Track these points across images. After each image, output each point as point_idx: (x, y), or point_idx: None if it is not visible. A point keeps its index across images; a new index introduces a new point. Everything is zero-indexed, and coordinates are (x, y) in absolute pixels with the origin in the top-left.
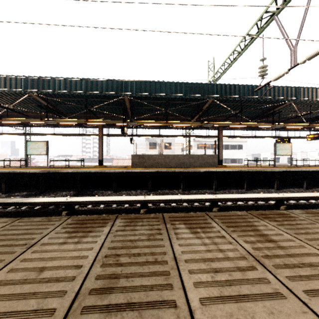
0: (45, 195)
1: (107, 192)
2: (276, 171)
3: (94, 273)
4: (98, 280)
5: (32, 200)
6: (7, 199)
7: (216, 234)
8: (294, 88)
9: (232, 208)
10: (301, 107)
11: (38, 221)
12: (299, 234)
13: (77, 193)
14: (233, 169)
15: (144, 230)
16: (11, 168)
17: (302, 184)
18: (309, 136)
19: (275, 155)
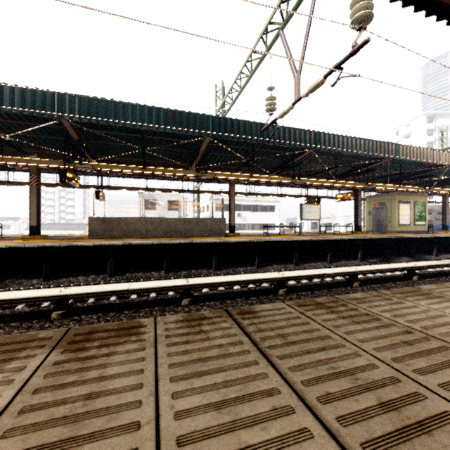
0: None
1: (32, 281)
2: (295, 241)
3: None
4: None
5: None
6: None
7: None
8: (314, 133)
9: (215, 296)
10: (327, 159)
11: None
12: (43, 391)
13: None
14: (241, 238)
15: None
16: None
17: (326, 257)
18: (338, 196)
19: (302, 219)
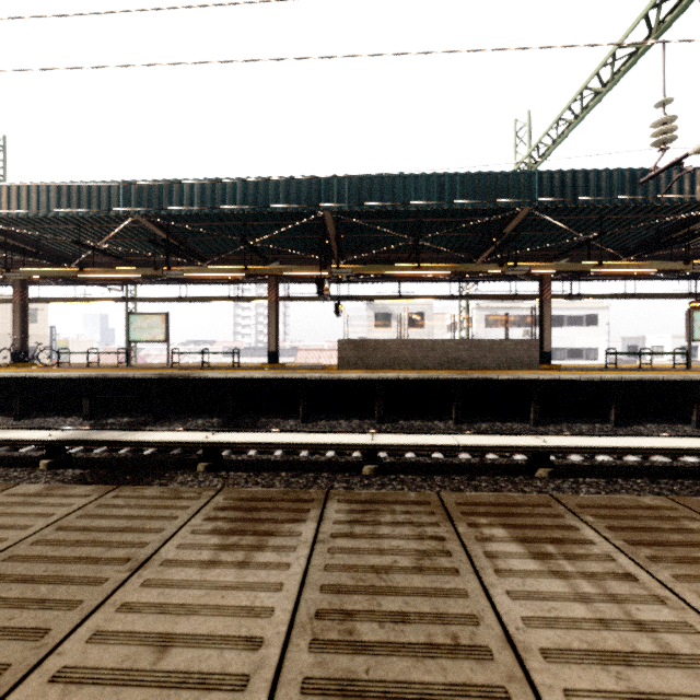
0: (164, 424)
1: (288, 421)
2: (696, 381)
3: (296, 671)
4: (310, 696)
5: (139, 437)
6: (92, 433)
7: (606, 566)
8: None
9: (584, 470)
10: None
11: (152, 496)
12: None
13: (225, 423)
14: (579, 374)
15: (403, 539)
16: (101, 369)
17: None
18: None
19: (691, 340)
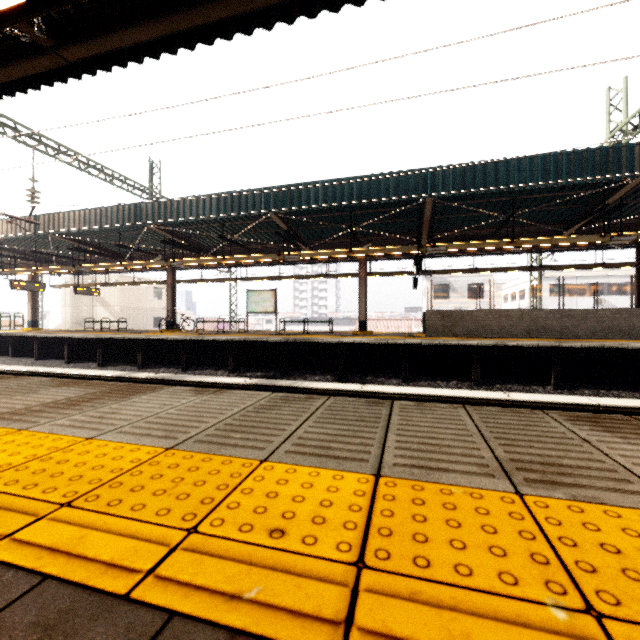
0: (289, 379)
1: (391, 380)
2: None
3: None
4: None
5: (309, 385)
6: (271, 381)
7: None
8: None
9: None
10: None
11: (500, 411)
12: None
13: (337, 379)
14: None
15: None
16: (231, 334)
17: None
18: None
19: None
